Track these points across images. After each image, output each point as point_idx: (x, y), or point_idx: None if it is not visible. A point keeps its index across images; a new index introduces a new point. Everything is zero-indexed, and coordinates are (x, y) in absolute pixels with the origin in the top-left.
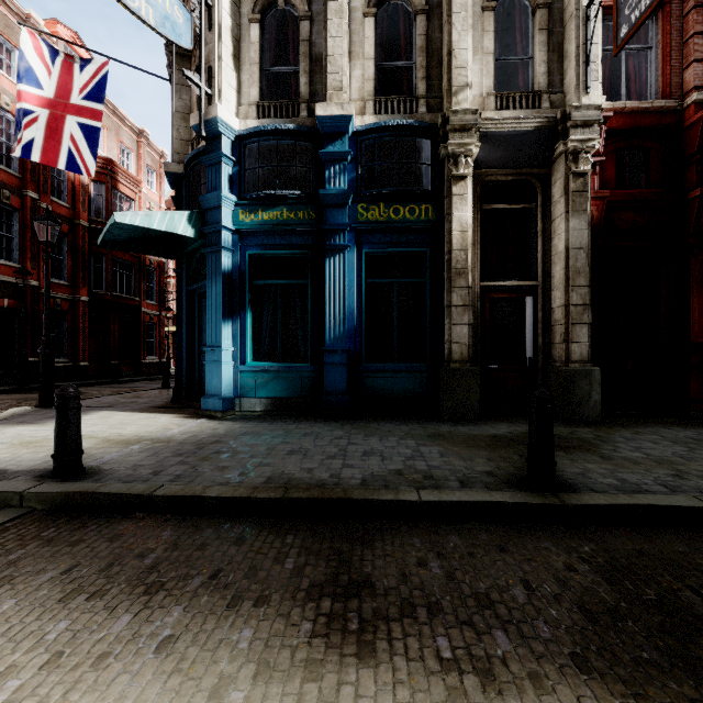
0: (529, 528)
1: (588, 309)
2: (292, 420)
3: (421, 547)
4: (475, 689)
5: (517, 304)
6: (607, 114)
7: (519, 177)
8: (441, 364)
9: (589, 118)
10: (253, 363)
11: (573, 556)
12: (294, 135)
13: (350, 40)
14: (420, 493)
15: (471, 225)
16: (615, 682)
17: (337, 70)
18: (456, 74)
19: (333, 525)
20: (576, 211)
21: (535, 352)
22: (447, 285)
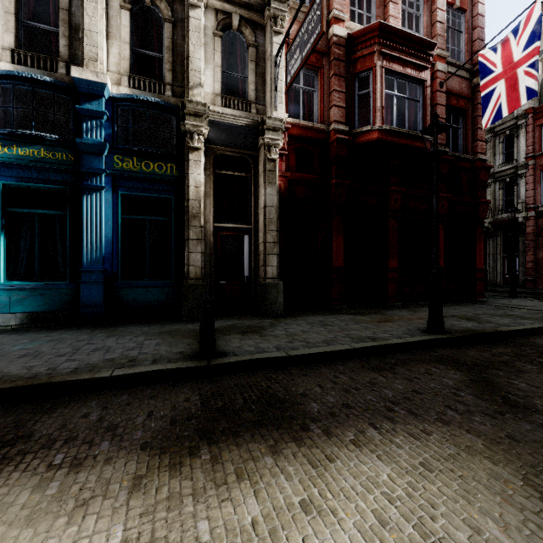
0: (184, 382)
1: (277, 245)
2: (47, 330)
3: (94, 406)
4: (61, 475)
5: (239, 240)
6: (288, 126)
7: (239, 155)
8: (182, 280)
9: (276, 126)
10: (7, 282)
11: (196, 393)
12: (52, 87)
13: (109, 22)
14: (114, 371)
15: (203, 183)
16: (156, 450)
17: (94, 44)
18: (192, 74)
19: (29, 404)
20: (270, 183)
21: (250, 272)
22: (186, 224)
